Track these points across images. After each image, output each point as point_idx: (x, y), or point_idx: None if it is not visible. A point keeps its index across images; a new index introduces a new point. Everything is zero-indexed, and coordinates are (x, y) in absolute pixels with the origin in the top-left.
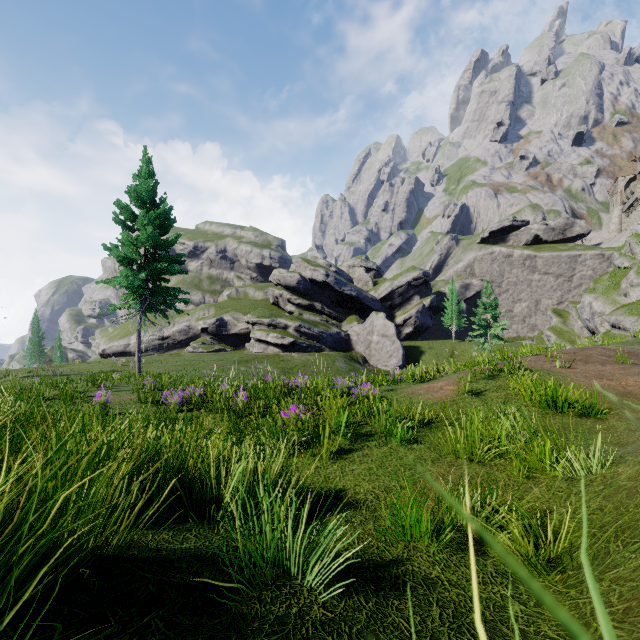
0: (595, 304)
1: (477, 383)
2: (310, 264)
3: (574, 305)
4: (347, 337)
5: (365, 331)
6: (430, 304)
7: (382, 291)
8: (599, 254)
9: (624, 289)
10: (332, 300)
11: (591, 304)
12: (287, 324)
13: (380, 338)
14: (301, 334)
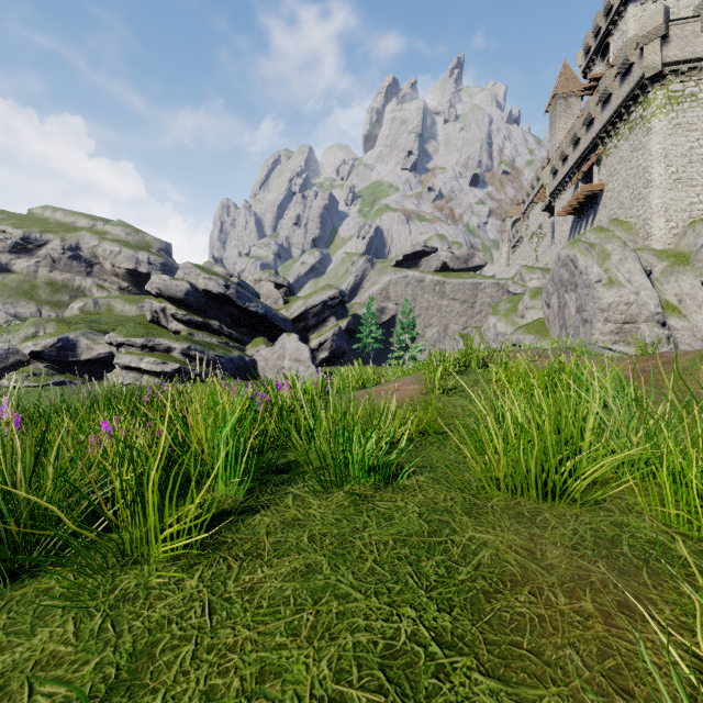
0: (499, 325)
1: (444, 379)
2: (204, 271)
3: (477, 330)
4: (253, 363)
5: (275, 355)
6: (347, 326)
7: (295, 310)
8: (496, 283)
9: (521, 311)
10: (234, 318)
11: (495, 325)
12: (171, 346)
13: (293, 363)
14: (191, 359)
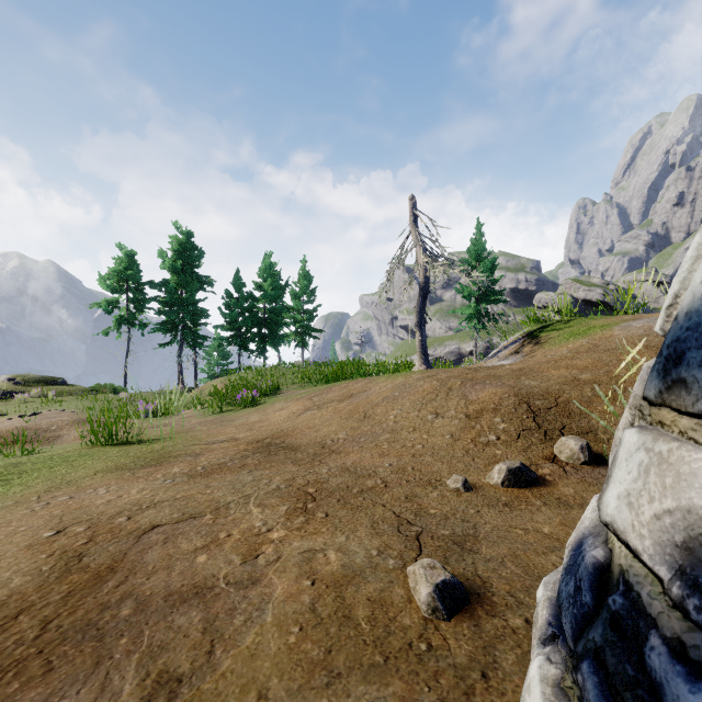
0: None
1: None
2: (583, 284)
3: None
4: None
5: None
6: None
7: None
8: None
9: None
10: None
11: None
12: None
13: None
14: None
